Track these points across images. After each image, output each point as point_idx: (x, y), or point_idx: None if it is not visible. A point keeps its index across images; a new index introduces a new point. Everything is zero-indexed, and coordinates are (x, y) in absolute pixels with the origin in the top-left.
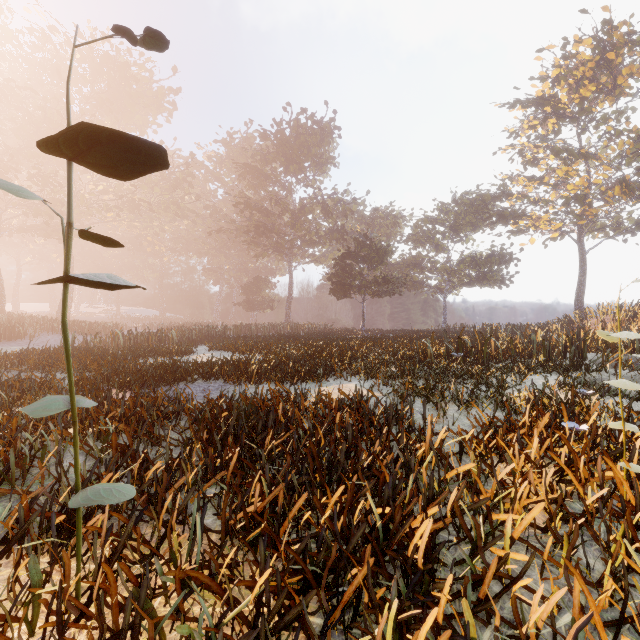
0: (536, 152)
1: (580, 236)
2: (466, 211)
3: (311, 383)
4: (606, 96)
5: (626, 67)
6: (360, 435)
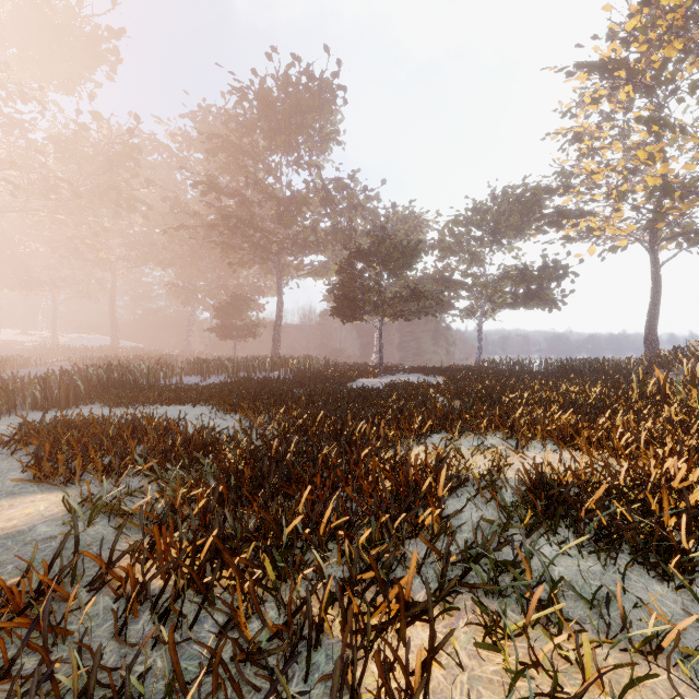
0: (594, 139)
1: (654, 244)
2: (509, 211)
3: None
4: (698, 55)
5: None
6: None
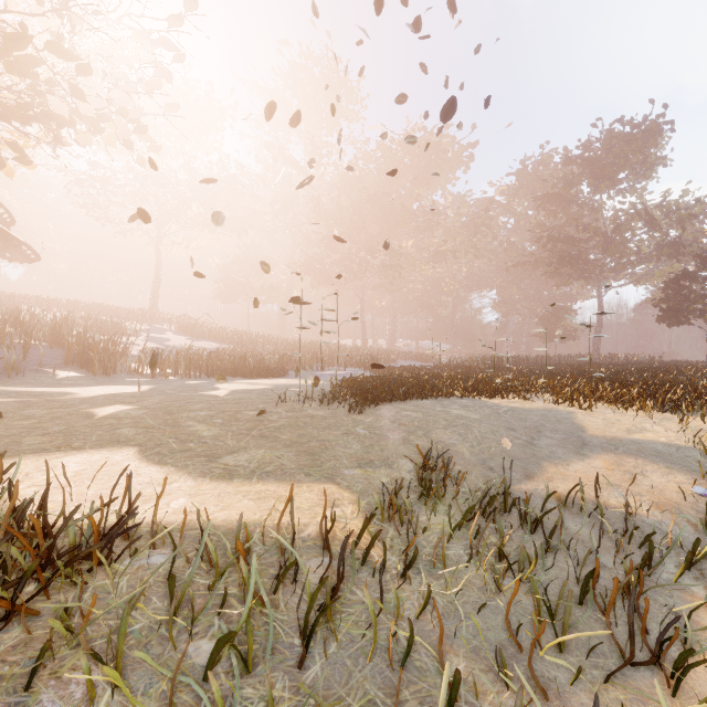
0: None
1: None
2: None
3: None
4: None
5: None
6: None
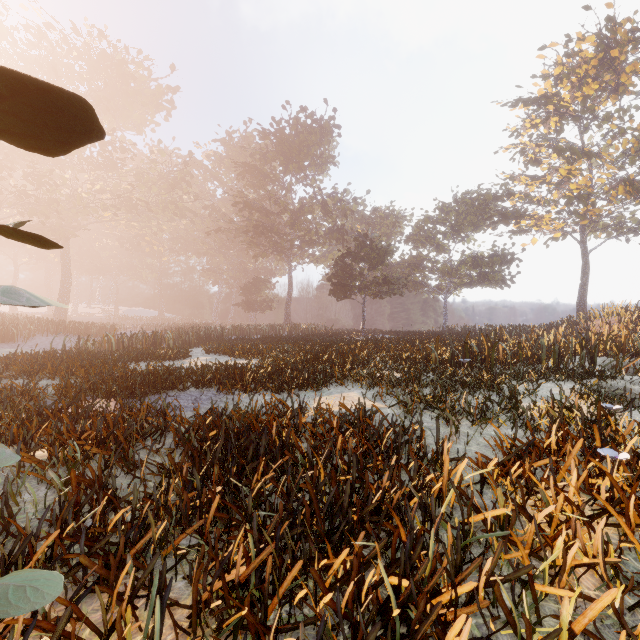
0: (538, 151)
1: (582, 236)
2: (467, 211)
3: (310, 392)
4: (609, 94)
5: (630, 65)
6: (364, 458)
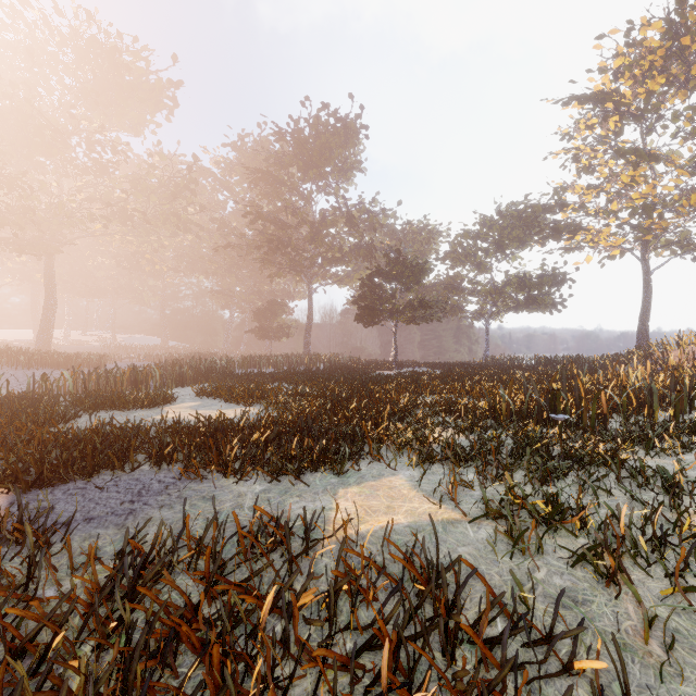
0: (592, 157)
1: (644, 253)
2: (512, 225)
3: (329, 474)
4: (678, 89)
5: None
6: None
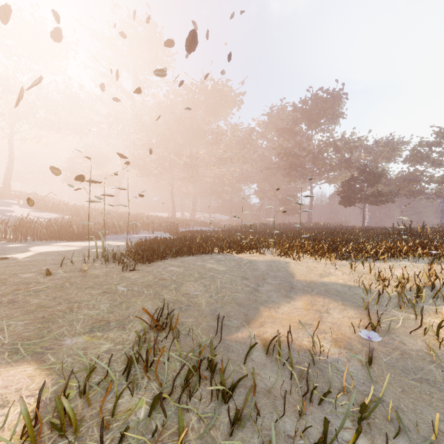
0: None
1: None
2: None
3: None
4: None
5: None
6: None
